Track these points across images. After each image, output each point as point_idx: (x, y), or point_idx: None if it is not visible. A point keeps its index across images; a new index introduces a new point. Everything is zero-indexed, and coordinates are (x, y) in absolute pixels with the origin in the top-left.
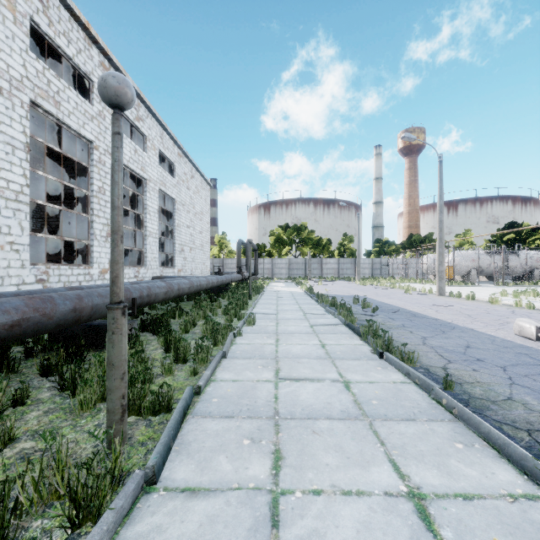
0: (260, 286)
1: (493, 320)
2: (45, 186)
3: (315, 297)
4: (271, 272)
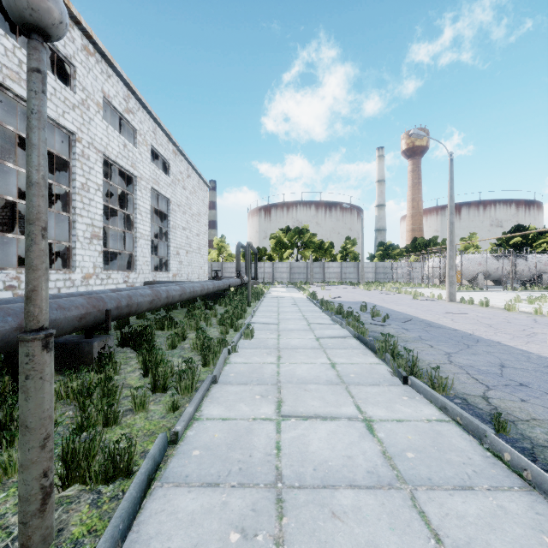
0: (260, 291)
1: (517, 330)
2: None
3: (318, 303)
4: (271, 276)
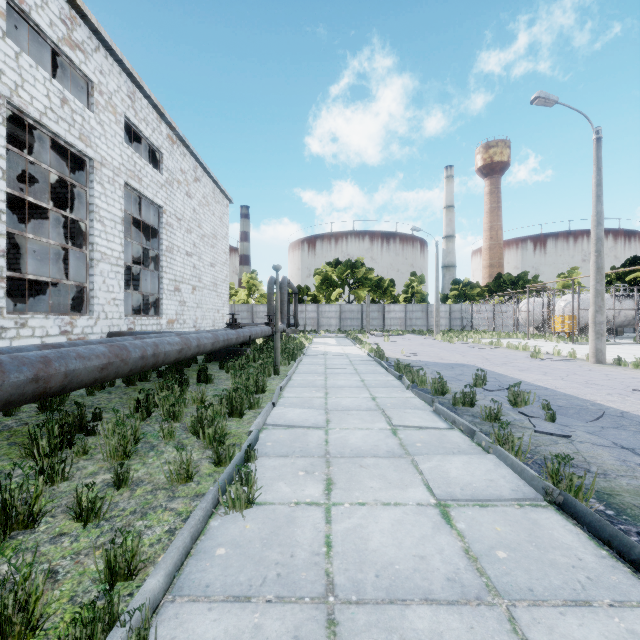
0: (298, 345)
1: None
2: None
3: (390, 367)
4: (316, 322)
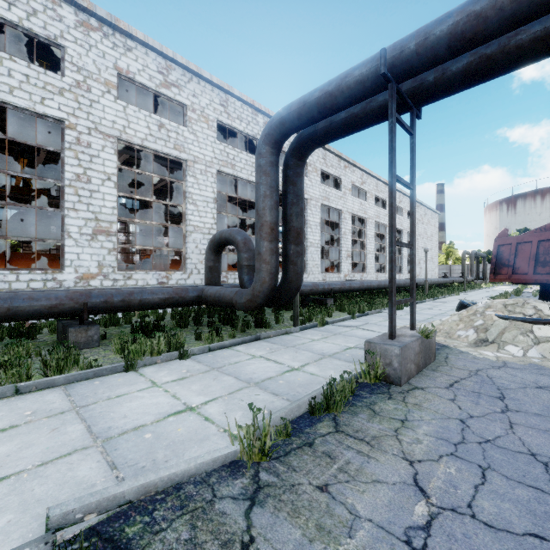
0: (478, 286)
1: None
2: None
3: None
4: None
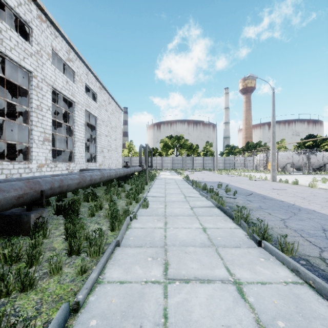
0: (154, 175)
1: (323, 201)
2: (10, 108)
3: (190, 183)
4: (161, 165)
